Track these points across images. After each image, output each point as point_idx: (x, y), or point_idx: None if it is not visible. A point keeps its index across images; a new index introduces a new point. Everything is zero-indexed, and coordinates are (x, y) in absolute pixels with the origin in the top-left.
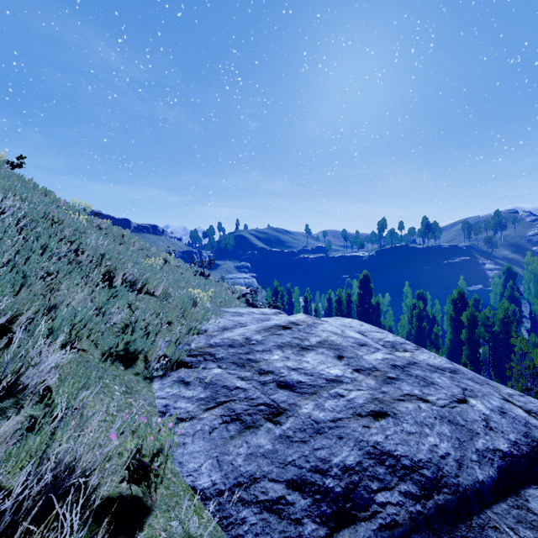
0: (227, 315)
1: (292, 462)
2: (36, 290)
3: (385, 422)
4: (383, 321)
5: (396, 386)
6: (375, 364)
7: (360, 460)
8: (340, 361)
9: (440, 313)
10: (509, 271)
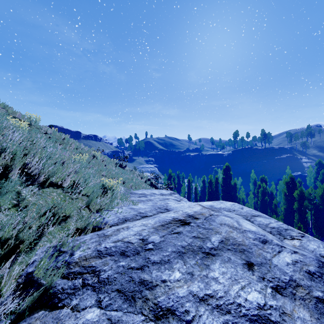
0: (135, 196)
1: None
2: None
3: None
4: (239, 195)
5: None
6: (290, 273)
7: None
8: (252, 272)
9: (274, 190)
10: (320, 163)
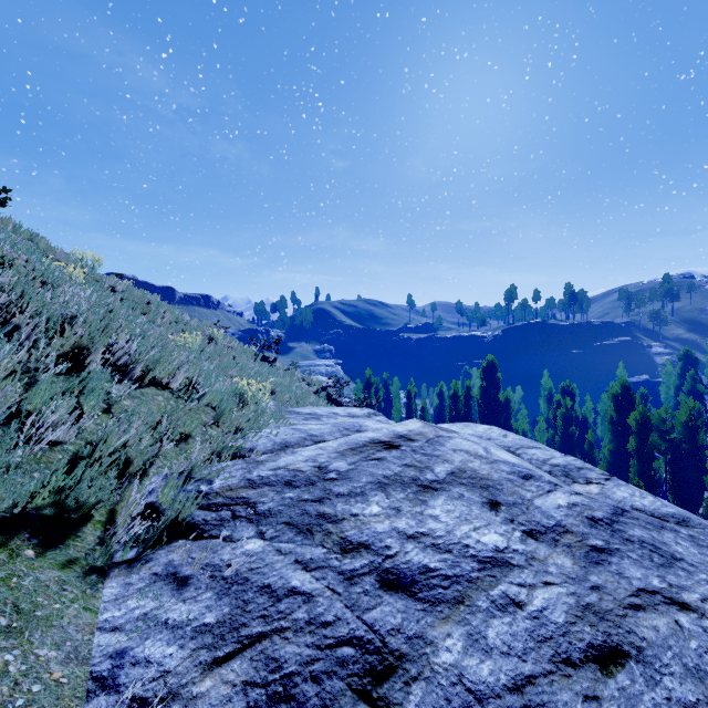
0: (297, 418)
1: None
2: None
3: (626, 677)
4: (515, 424)
5: (613, 569)
6: (559, 517)
7: None
8: (496, 512)
9: (592, 414)
10: (688, 355)
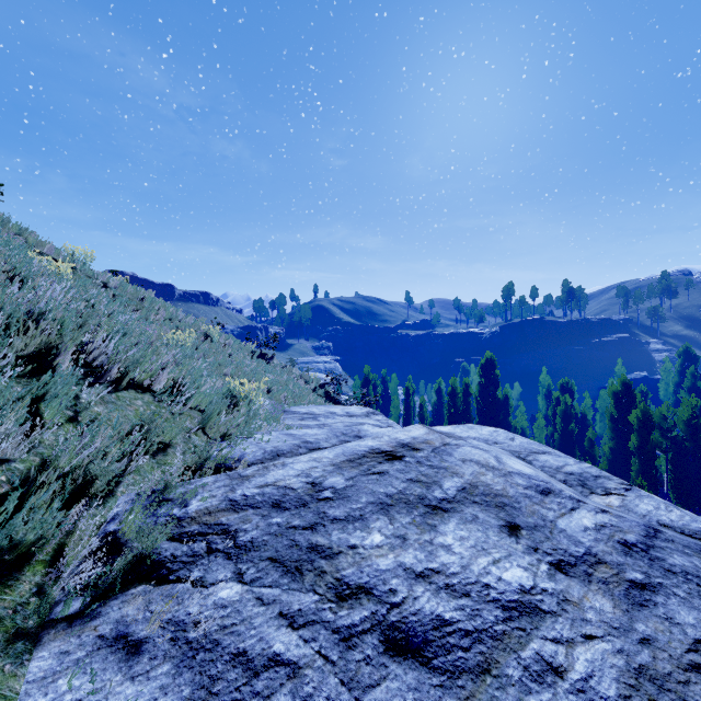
0: (293, 418)
1: None
2: None
3: None
4: (514, 421)
5: (661, 612)
6: (588, 543)
7: None
8: (516, 538)
9: (591, 411)
10: (688, 352)
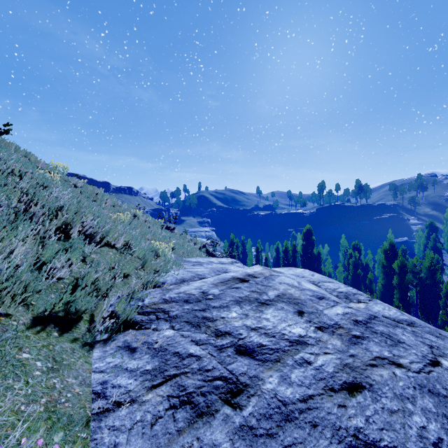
0: (188, 265)
1: None
2: None
3: (362, 397)
4: (324, 268)
5: (363, 346)
6: (337, 320)
7: None
8: (301, 317)
9: (372, 262)
10: (432, 225)
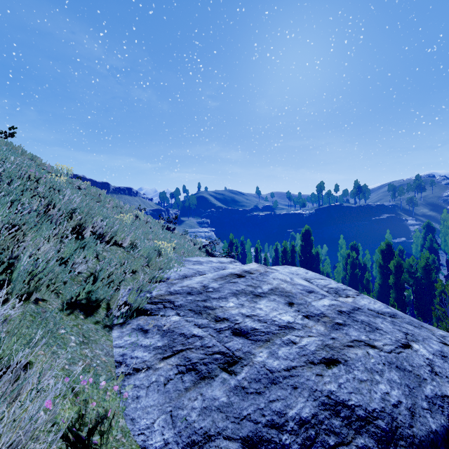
0: (189, 264)
1: (248, 417)
2: (1, 241)
3: (337, 369)
4: (322, 268)
5: (344, 332)
6: (323, 310)
7: (315, 412)
8: (291, 307)
9: (369, 262)
10: (429, 226)
